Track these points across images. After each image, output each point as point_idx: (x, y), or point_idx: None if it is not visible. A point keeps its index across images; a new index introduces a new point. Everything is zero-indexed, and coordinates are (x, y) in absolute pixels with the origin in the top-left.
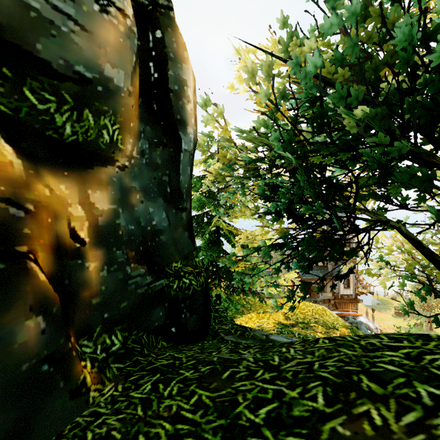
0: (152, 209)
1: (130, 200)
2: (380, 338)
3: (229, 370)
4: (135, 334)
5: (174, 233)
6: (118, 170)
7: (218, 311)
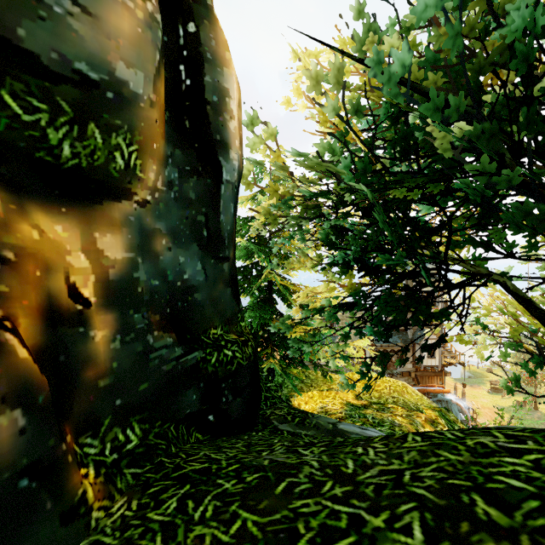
0: (183, 258)
1: (153, 246)
2: (493, 436)
3: (285, 481)
4: (159, 426)
5: (212, 290)
6: (137, 207)
7: (270, 390)
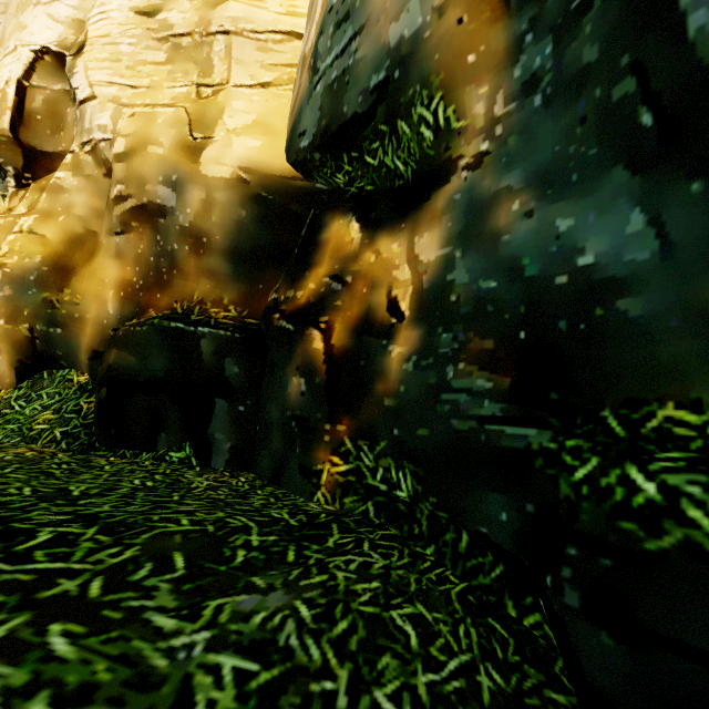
0: (569, 221)
1: (490, 224)
2: None
3: (183, 567)
4: (434, 504)
5: (699, 282)
6: (468, 174)
7: None
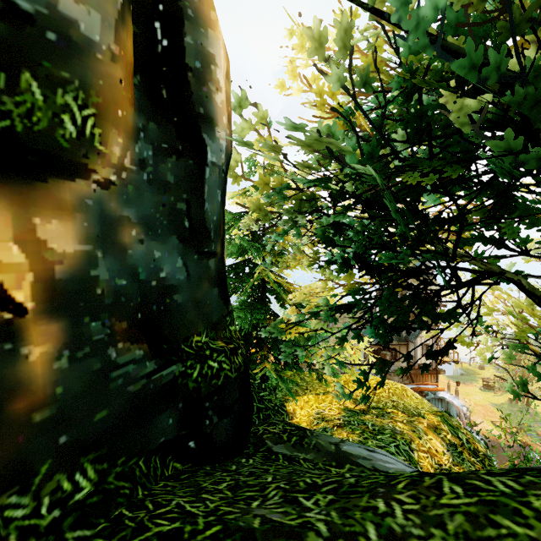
0: (159, 253)
1: (119, 238)
2: None
3: None
4: (123, 463)
5: (196, 290)
6: (97, 188)
7: (263, 399)
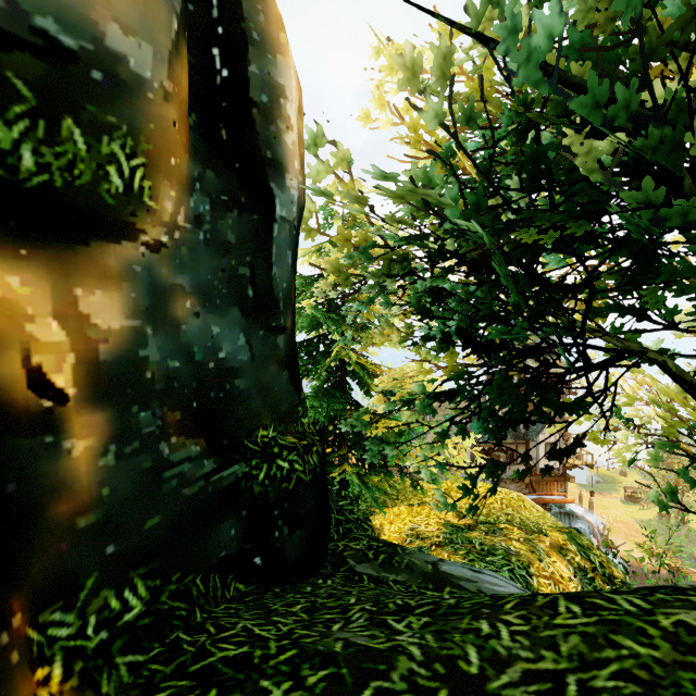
0: (217, 328)
1: (171, 310)
2: None
3: (369, 687)
4: (177, 580)
5: (261, 374)
6: (146, 251)
7: (343, 510)
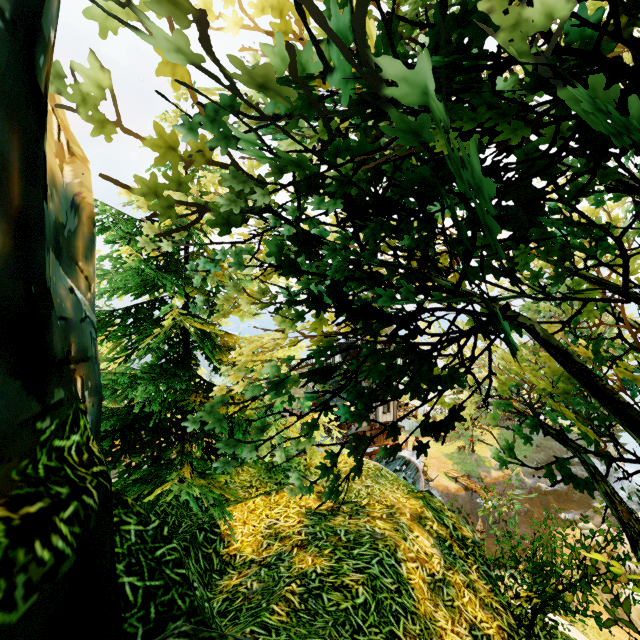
0: None
1: None
2: None
3: None
4: None
5: None
6: None
7: (162, 565)
